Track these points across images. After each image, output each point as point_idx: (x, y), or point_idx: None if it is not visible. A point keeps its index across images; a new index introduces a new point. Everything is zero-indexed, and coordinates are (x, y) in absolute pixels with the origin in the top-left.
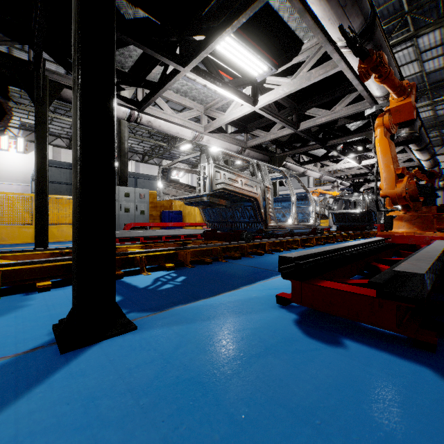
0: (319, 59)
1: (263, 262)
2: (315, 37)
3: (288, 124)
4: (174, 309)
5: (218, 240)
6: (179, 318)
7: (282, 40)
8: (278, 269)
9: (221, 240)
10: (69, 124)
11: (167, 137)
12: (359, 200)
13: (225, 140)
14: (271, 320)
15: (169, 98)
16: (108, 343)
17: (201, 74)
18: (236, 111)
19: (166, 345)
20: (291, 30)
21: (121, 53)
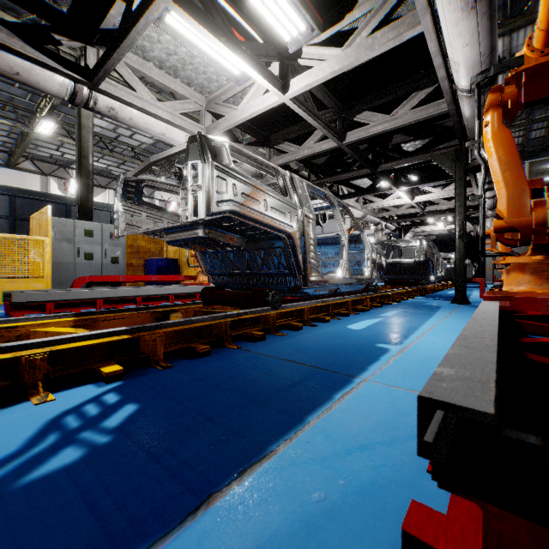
0: (388, 15)
1: (305, 347)
2: None
3: (331, 132)
4: None
5: (225, 304)
6: None
7: None
8: (418, 446)
9: (231, 304)
10: (7, 130)
11: None
12: (410, 246)
13: None
14: None
15: (147, 74)
16: None
17: (195, 16)
18: (256, 103)
19: None
20: None
21: None
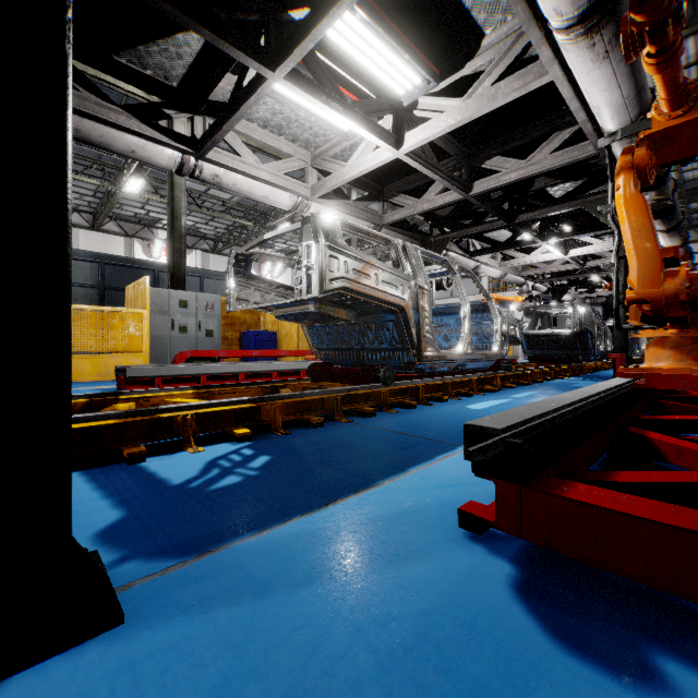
0: (513, 62)
1: (416, 423)
2: (505, 23)
3: (454, 184)
4: (231, 549)
5: (334, 381)
6: (238, 577)
7: (447, 29)
8: (464, 454)
9: (340, 381)
10: (92, 189)
11: (253, 212)
12: (564, 313)
13: (346, 211)
14: (457, 584)
15: (251, 136)
16: (25, 683)
17: (304, 86)
18: (367, 159)
19: (183, 690)
20: (463, 9)
21: (162, 49)
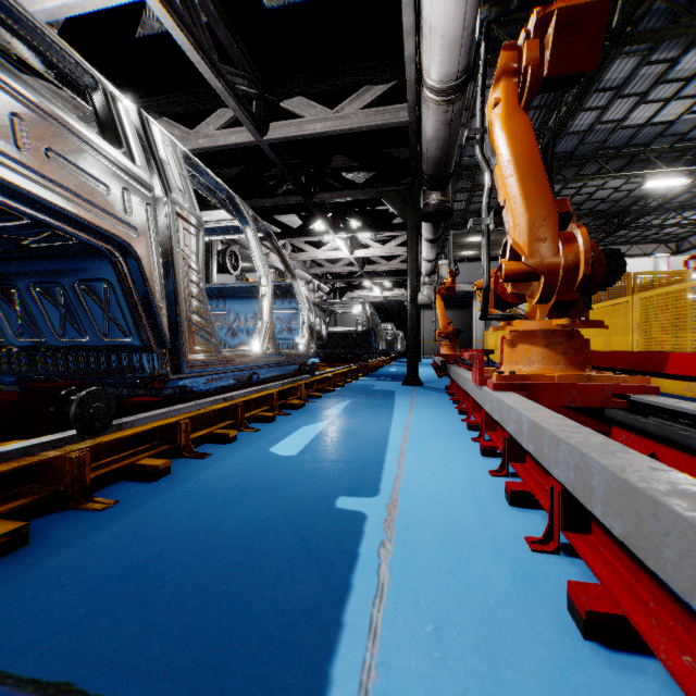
0: None
1: (150, 559)
2: None
3: (244, 113)
4: None
5: None
6: None
7: None
8: None
9: None
10: None
11: None
12: (348, 313)
13: None
14: None
15: None
16: None
17: None
18: None
19: None
20: None
21: None
